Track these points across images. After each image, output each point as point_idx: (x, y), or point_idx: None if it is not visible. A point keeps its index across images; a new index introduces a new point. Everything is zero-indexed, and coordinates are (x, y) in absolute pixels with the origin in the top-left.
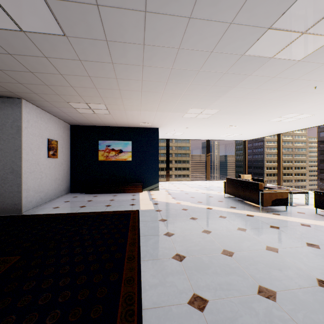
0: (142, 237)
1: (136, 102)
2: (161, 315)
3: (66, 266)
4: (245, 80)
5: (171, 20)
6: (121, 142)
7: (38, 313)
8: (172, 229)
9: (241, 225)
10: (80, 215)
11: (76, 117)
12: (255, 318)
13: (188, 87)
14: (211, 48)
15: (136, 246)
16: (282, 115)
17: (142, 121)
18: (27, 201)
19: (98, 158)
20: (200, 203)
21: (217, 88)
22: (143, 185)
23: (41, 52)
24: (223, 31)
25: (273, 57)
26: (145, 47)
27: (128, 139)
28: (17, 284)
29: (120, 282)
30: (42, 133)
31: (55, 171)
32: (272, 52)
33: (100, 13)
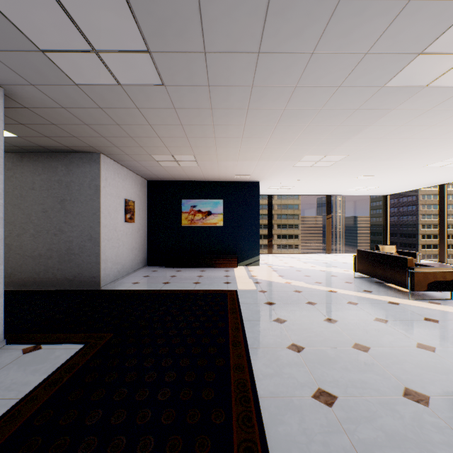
0: (246, 322)
1: (233, 150)
2: (281, 405)
3: (164, 347)
4: (386, 116)
5: (289, 58)
6: (209, 201)
7: (147, 388)
8: (284, 315)
9: (379, 314)
10: (166, 293)
11: (157, 171)
12: (400, 420)
13: (304, 130)
14: (338, 82)
15: (241, 331)
16: (446, 158)
17: (237, 173)
18: (105, 274)
19: (181, 222)
20: (319, 284)
21: (345, 129)
22: (237, 258)
23: (133, 104)
24: (355, 62)
25: (427, 86)
26: (253, 89)
27: (218, 198)
28: (119, 360)
29: (229, 368)
30: (119, 192)
31: (132, 239)
32: (426, 80)
33: (207, 59)
